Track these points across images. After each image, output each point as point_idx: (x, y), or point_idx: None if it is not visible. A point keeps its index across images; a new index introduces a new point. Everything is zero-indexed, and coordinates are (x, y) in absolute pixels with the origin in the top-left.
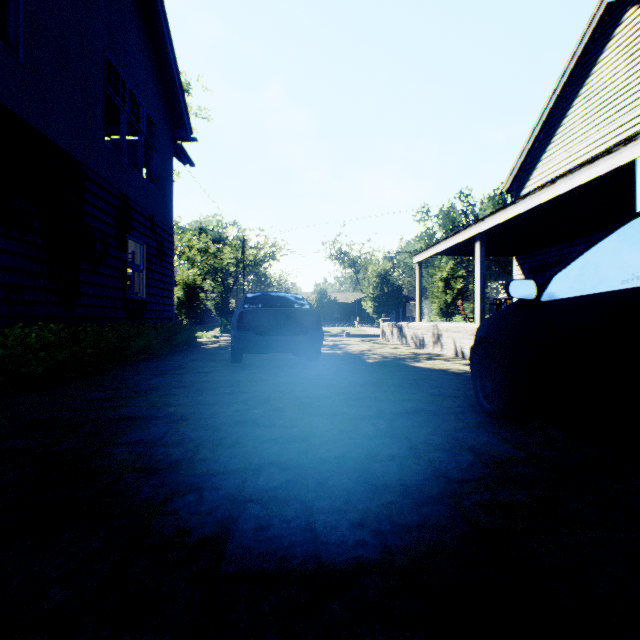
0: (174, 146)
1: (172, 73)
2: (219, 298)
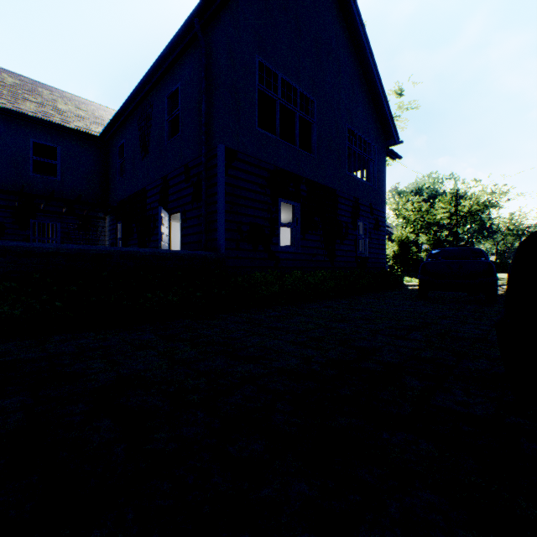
0: (386, 152)
1: (383, 109)
2: (430, 249)
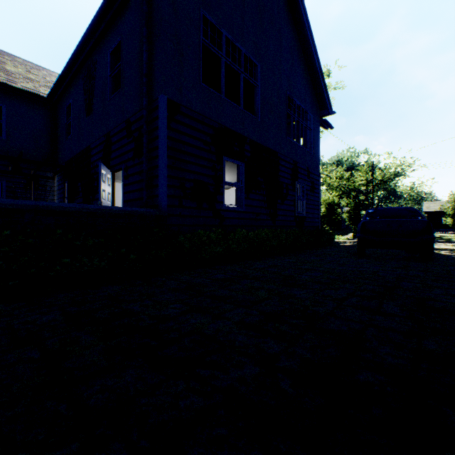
0: (320, 121)
1: (319, 81)
2: (351, 211)
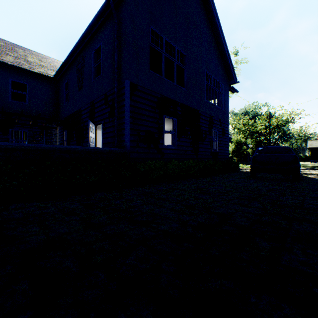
0: (229, 88)
1: (227, 61)
2: (254, 147)
